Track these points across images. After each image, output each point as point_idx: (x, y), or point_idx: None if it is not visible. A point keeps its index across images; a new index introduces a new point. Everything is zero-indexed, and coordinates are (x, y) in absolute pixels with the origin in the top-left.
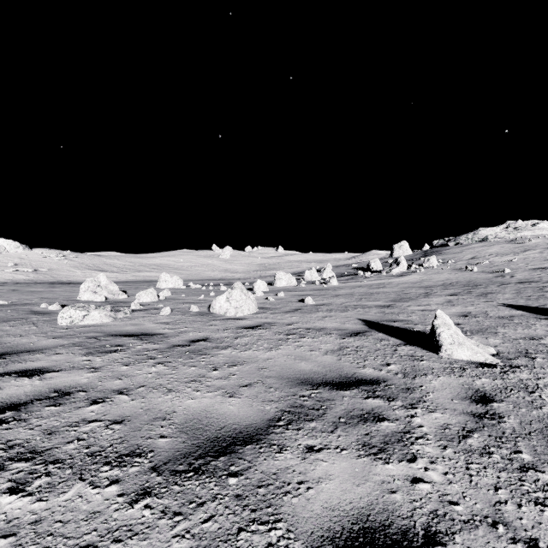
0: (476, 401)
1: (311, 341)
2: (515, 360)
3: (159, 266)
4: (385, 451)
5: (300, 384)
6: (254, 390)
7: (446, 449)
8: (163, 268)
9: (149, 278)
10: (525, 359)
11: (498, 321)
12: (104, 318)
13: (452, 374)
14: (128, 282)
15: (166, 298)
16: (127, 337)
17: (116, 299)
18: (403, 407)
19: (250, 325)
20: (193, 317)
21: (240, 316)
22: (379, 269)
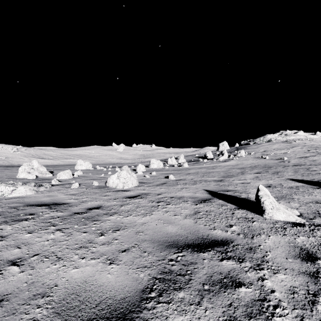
0: (305, 259)
1: (174, 207)
2: (314, 219)
3: (79, 156)
4: None
5: (168, 247)
6: (131, 255)
7: None
8: (81, 157)
9: (72, 163)
10: (320, 218)
11: (291, 190)
12: (28, 191)
13: (278, 233)
14: (57, 166)
15: (78, 176)
16: (40, 207)
17: (44, 177)
18: (252, 268)
19: (132, 195)
20: (93, 189)
21: (126, 188)
22: (211, 157)
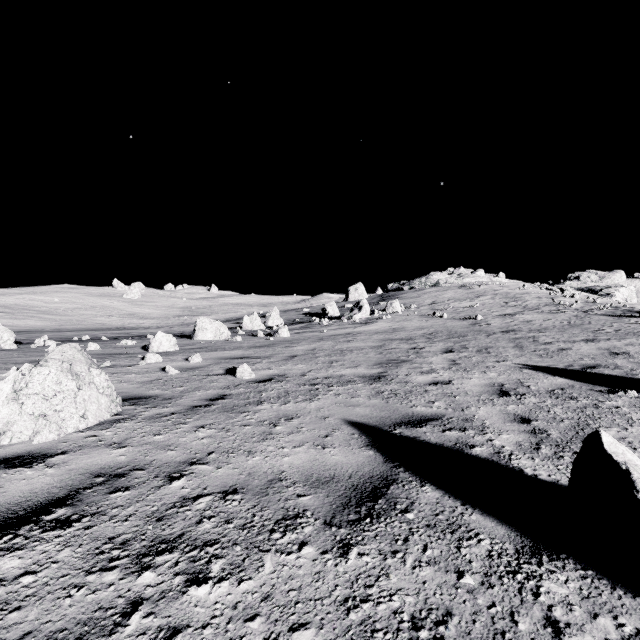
0: None
1: (228, 611)
2: None
3: (11, 308)
4: None
5: None
6: None
7: None
8: (18, 311)
9: None
10: None
11: (565, 403)
12: None
13: None
14: None
15: None
16: None
17: None
18: None
19: (28, 503)
20: None
21: (44, 442)
22: (337, 314)
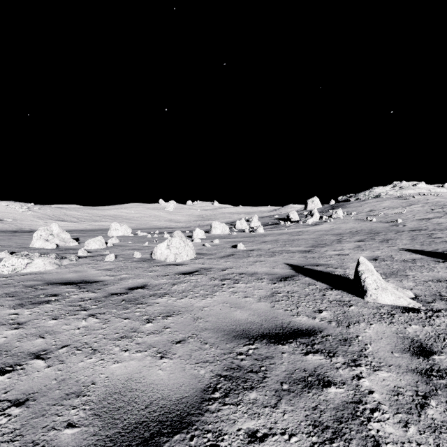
0: (416, 353)
1: (244, 286)
2: (433, 303)
3: (113, 217)
4: (341, 435)
5: (236, 338)
6: (188, 348)
7: (409, 428)
8: (116, 218)
9: (104, 227)
10: (442, 302)
11: (404, 264)
12: (48, 265)
13: (383, 321)
14: (83, 231)
15: (114, 245)
16: (65, 286)
17: (66, 246)
18: (346, 364)
19: (188, 271)
20: (135, 263)
21: (179, 262)
22: (297, 219)
